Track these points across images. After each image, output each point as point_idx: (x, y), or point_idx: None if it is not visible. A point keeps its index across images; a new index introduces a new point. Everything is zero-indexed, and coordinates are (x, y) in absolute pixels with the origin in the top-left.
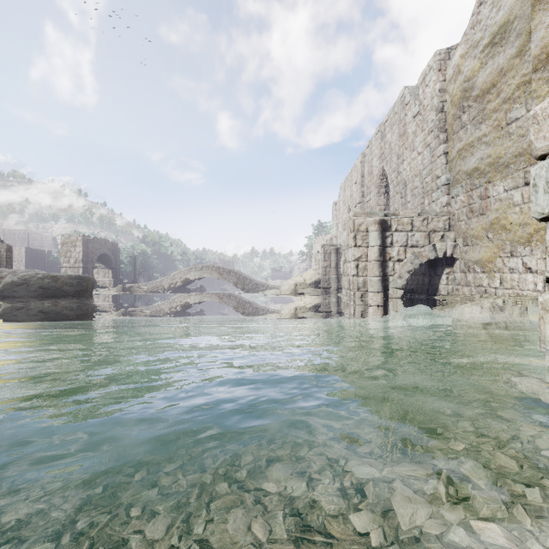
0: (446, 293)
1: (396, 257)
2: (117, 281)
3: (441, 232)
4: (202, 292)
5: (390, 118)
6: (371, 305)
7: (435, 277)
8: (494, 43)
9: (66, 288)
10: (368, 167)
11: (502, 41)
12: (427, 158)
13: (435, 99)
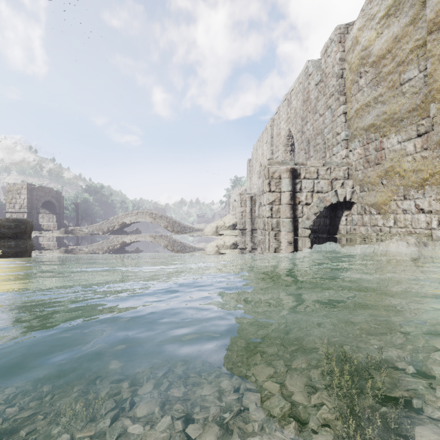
0: (345, 232)
1: (304, 201)
2: (61, 225)
3: (341, 180)
4: (138, 234)
5: (295, 88)
6: (284, 243)
7: (335, 219)
8: (389, 14)
9: (4, 230)
10: (276, 130)
11: (396, 13)
12: (328, 118)
13: (336, 67)
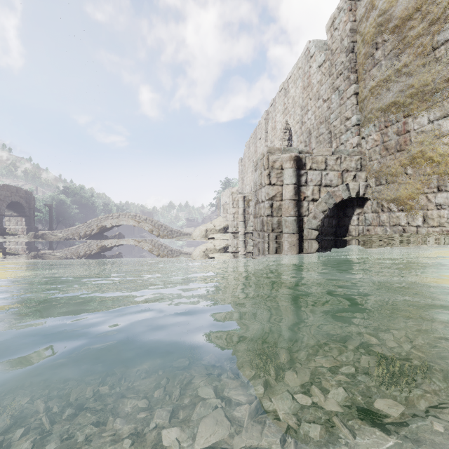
0: (357, 234)
1: (311, 197)
2: (31, 229)
3: (353, 172)
4: (121, 238)
5: (294, 74)
6: (286, 247)
7: (344, 218)
8: None
9: None
10: (272, 123)
11: None
12: (335, 101)
13: (345, 39)
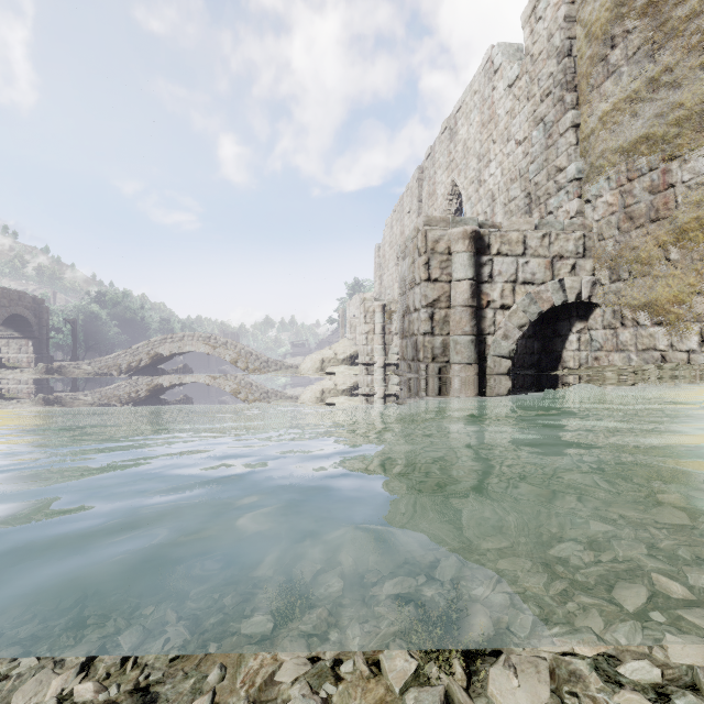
0: (577, 365)
1: (499, 301)
2: (43, 359)
3: (571, 260)
4: (187, 374)
5: (466, 103)
6: (458, 388)
7: (554, 339)
8: None
9: None
10: (428, 186)
11: None
12: (539, 142)
13: (556, 35)
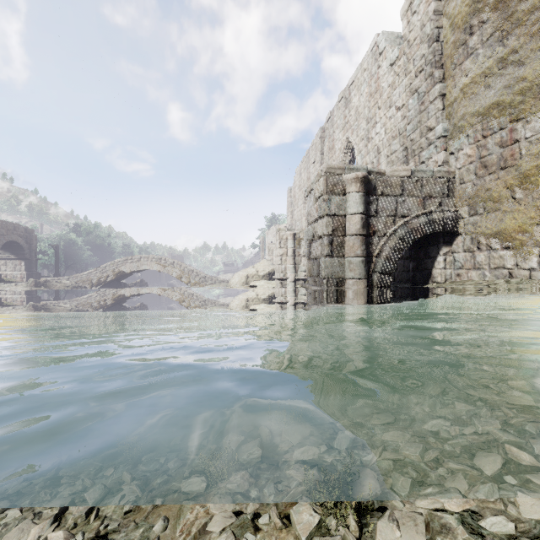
0: (444, 280)
1: (383, 231)
2: (33, 275)
3: (439, 198)
4: (143, 287)
5: (357, 78)
6: (351, 298)
7: (426, 260)
8: None
9: None
10: (329, 142)
11: None
12: (414, 107)
13: (427, 25)
